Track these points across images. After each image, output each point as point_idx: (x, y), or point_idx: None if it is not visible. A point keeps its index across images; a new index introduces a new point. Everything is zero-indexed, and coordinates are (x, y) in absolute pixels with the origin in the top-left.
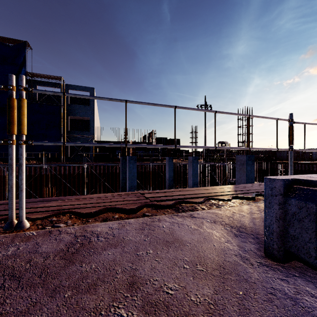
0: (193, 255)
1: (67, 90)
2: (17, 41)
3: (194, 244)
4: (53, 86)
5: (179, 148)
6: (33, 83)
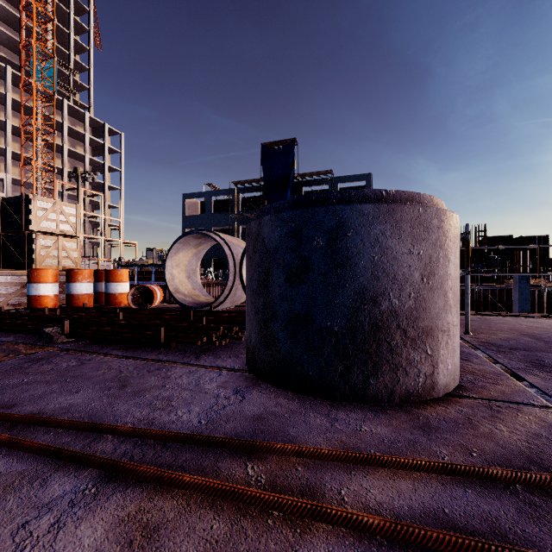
0: (549, 325)
1: (336, 186)
2: (285, 141)
3: (551, 324)
4: (320, 184)
5: (545, 256)
6: (299, 185)
